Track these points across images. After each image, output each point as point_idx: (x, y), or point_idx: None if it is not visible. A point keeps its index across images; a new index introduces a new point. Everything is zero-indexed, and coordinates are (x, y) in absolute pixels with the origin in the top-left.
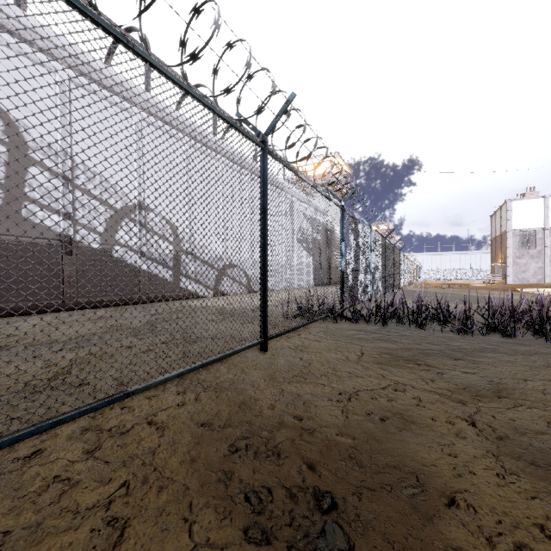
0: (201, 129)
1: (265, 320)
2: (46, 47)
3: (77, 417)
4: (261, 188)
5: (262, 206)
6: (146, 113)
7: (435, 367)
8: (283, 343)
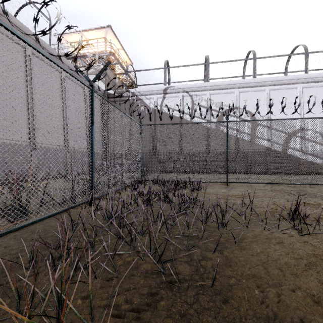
0: None
1: None
2: (261, 84)
3: (268, 183)
4: None
5: None
6: (305, 83)
7: None
8: None
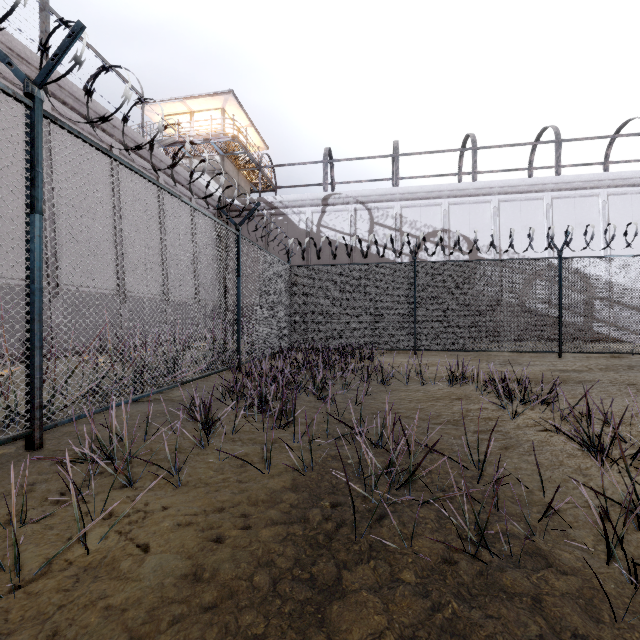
0: (622, 174)
1: (559, 342)
2: (485, 192)
3: (471, 351)
4: (558, 278)
5: (558, 286)
6: (556, 191)
7: (632, 369)
8: (582, 358)
